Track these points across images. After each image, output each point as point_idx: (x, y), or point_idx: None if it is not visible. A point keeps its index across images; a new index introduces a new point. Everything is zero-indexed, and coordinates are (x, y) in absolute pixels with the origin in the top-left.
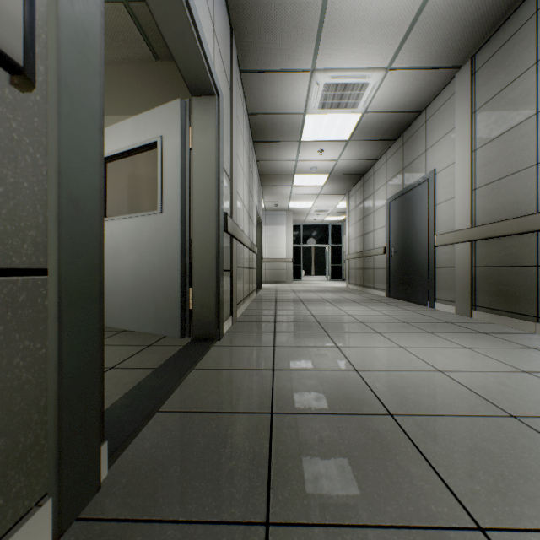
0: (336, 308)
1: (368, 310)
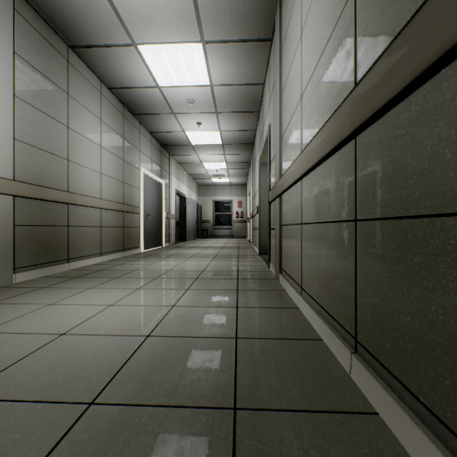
0: (107, 311)
1: (76, 299)
